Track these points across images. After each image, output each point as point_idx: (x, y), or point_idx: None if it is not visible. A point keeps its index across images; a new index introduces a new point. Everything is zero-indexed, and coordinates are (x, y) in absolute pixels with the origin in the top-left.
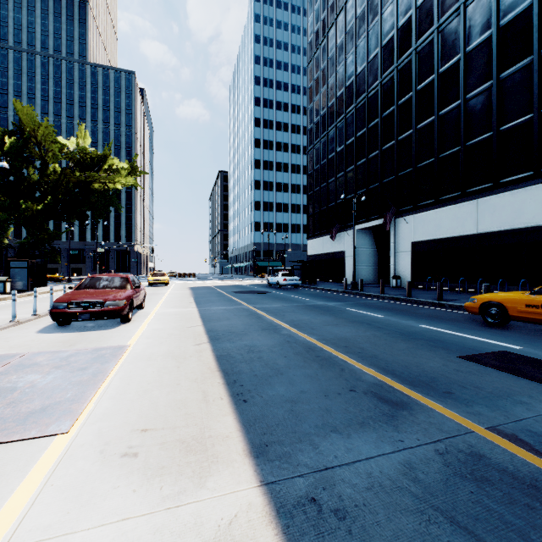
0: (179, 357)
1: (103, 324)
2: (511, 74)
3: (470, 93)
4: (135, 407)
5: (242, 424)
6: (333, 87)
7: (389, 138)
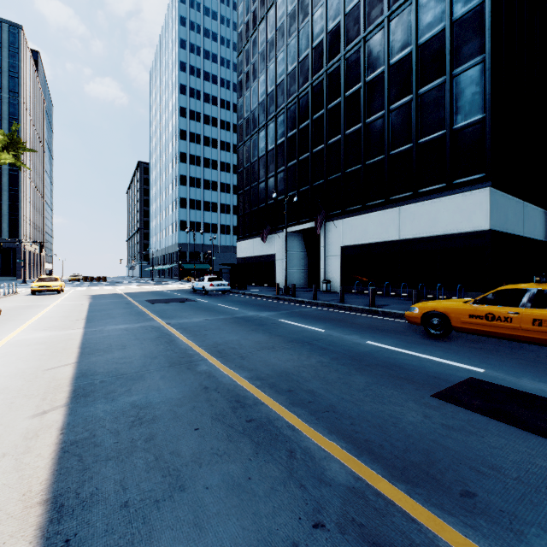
0: None
1: None
2: (427, 90)
3: (393, 105)
4: None
5: None
6: (264, 83)
7: (320, 141)
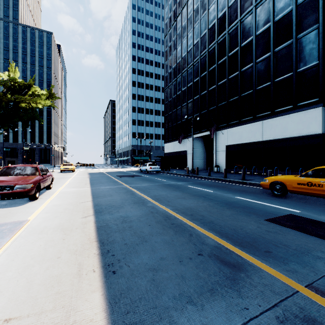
0: (66, 230)
1: (15, 202)
2: (280, 49)
3: (258, 59)
4: (8, 289)
5: (108, 302)
6: (180, 51)
7: (213, 83)
